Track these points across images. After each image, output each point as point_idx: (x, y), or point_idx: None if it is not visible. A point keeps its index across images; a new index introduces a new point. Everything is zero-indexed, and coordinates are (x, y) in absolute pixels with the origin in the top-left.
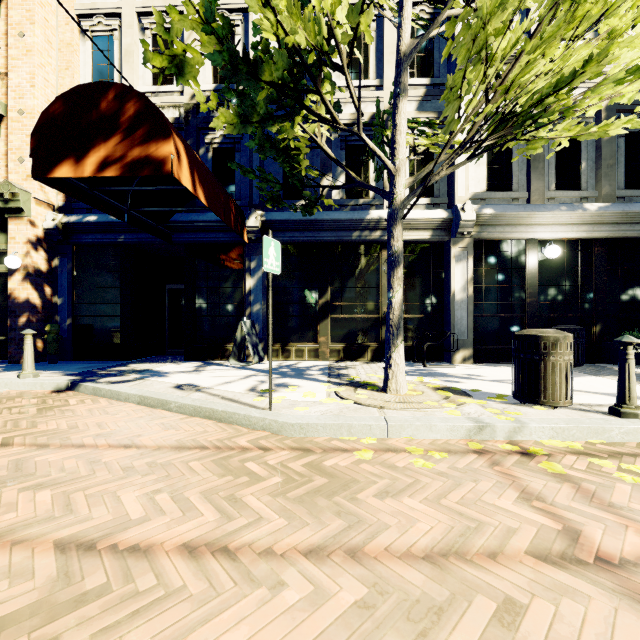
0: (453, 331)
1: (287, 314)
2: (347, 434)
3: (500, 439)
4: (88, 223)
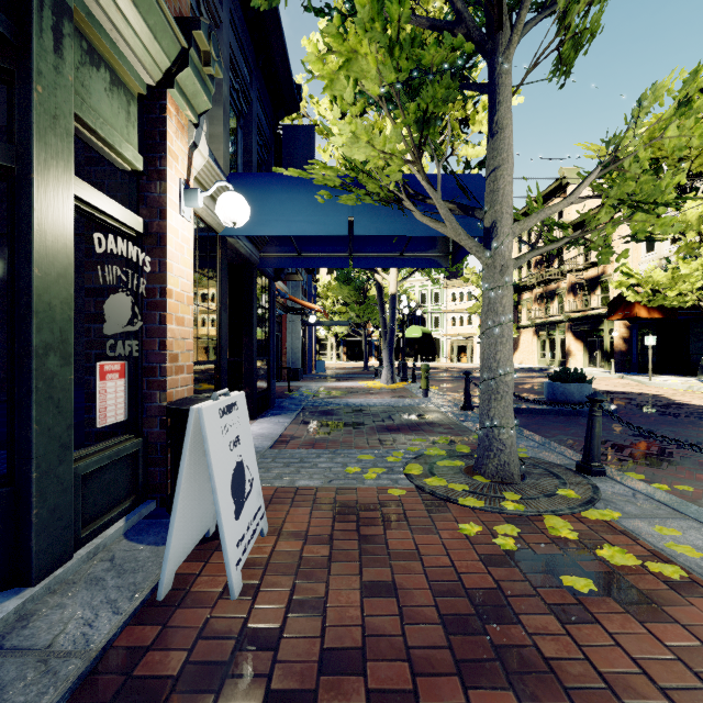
0: None
1: None
2: (658, 386)
3: (694, 391)
4: None
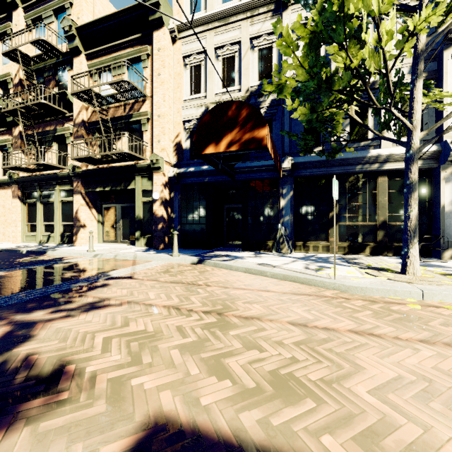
0: (442, 235)
1: (307, 222)
2: (393, 295)
3: None
4: (190, 172)
